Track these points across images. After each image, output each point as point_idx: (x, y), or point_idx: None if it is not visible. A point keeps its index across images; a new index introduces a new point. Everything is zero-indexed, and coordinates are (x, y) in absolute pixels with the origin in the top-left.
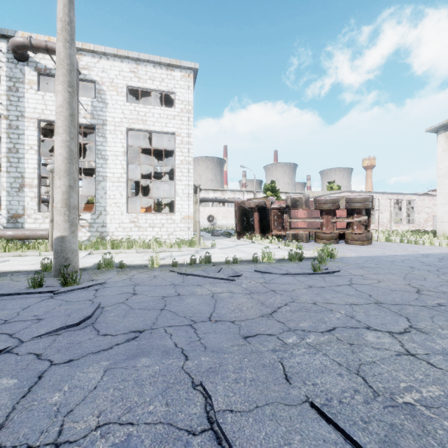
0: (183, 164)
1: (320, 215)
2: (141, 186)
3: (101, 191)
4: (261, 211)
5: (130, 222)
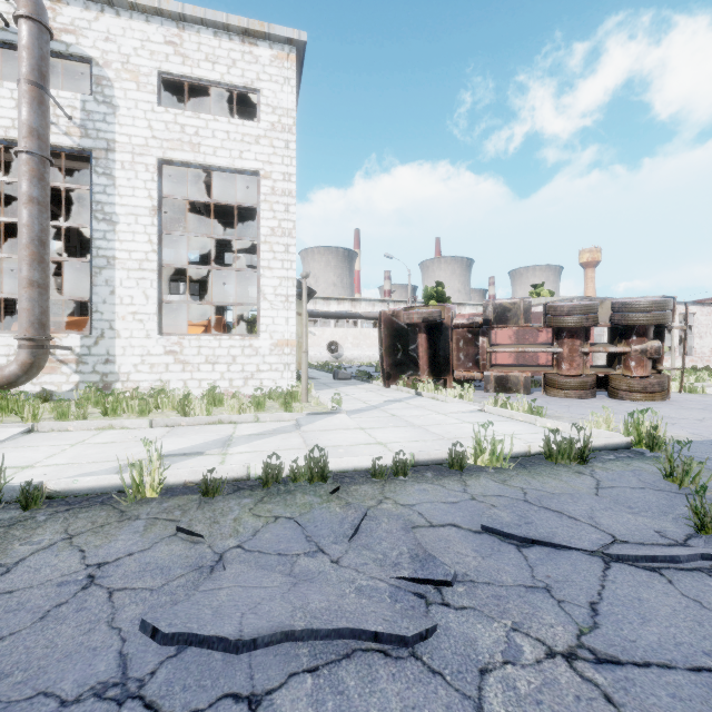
0: (276, 236)
1: (557, 338)
2: (210, 289)
3: (104, 288)
4: (432, 330)
5: (165, 352)
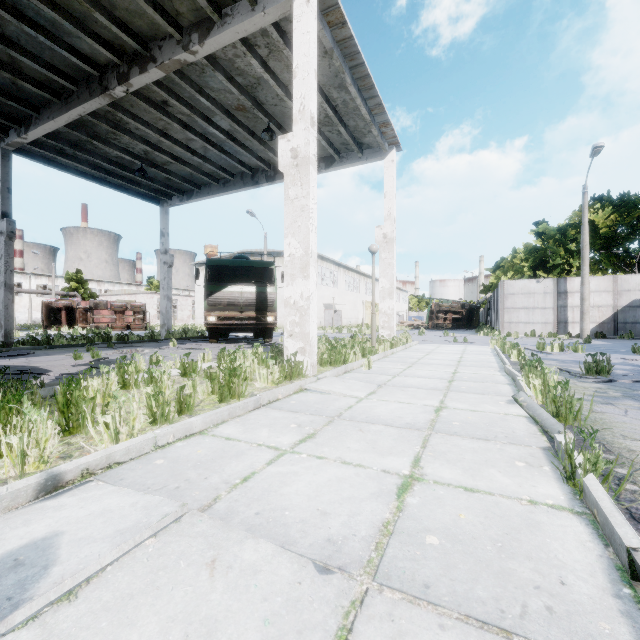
0: None
1: (115, 314)
2: None
3: None
4: (68, 309)
5: None
